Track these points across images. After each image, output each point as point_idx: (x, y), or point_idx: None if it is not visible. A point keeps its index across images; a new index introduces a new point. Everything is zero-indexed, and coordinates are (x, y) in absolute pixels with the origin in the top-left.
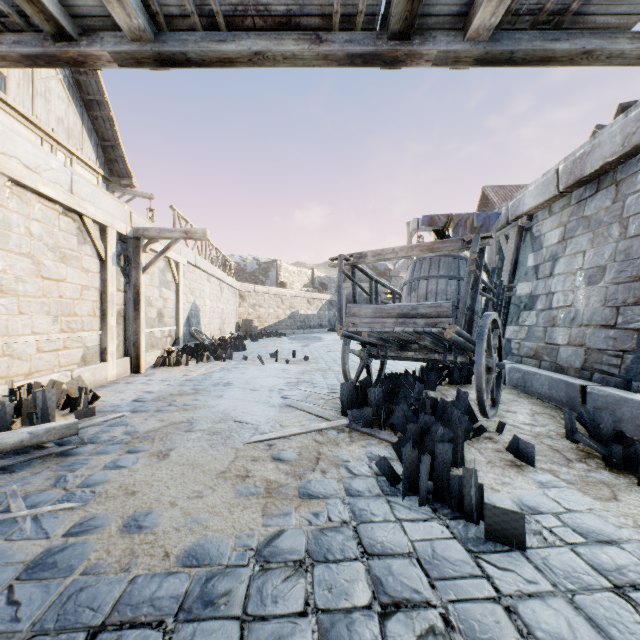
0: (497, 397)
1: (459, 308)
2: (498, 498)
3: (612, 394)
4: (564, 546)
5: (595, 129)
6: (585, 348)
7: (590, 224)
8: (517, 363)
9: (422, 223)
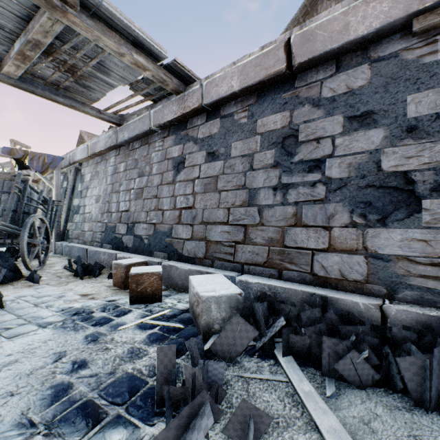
0: (45, 260)
1: (6, 212)
2: (7, 298)
3: (94, 250)
4: (26, 302)
5: (103, 132)
6: (93, 232)
7: (99, 175)
8: (71, 242)
9: (3, 151)
